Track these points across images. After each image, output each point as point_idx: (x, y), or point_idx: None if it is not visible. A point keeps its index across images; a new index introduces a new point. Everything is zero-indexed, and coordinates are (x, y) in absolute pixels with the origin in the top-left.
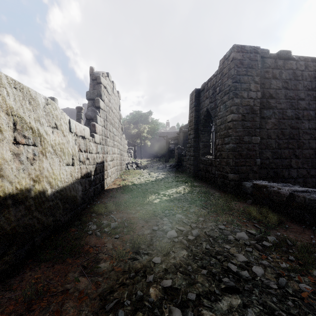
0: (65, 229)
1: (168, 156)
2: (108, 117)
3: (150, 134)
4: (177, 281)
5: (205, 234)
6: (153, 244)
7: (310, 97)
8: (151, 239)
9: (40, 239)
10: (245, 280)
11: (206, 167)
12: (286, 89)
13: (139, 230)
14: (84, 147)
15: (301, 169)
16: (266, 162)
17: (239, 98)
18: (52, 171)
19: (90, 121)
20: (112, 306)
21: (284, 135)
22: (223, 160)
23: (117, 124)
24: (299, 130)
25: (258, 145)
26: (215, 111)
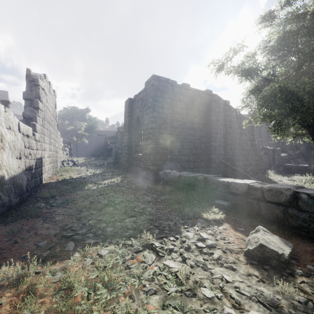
0: (18, 207)
1: (106, 155)
2: (45, 116)
3: (88, 132)
4: (105, 217)
5: (126, 200)
6: (91, 207)
7: (201, 116)
8: (90, 206)
9: (1, 211)
10: (140, 213)
11: (137, 163)
12: (187, 109)
13: (81, 203)
14: (27, 144)
15: (196, 162)
16: (175, 158)
17: (157, 112)
18: (8, 162)
19: (28, 120)
20: (68, 228)
21: (186, 139)
22: (147, 156)
23: (53, 122)
24: (194, 137)
25: (169, 146)
26: (143, 119)
